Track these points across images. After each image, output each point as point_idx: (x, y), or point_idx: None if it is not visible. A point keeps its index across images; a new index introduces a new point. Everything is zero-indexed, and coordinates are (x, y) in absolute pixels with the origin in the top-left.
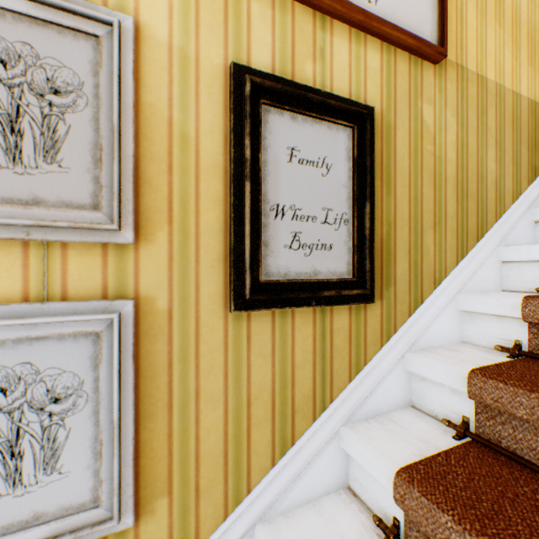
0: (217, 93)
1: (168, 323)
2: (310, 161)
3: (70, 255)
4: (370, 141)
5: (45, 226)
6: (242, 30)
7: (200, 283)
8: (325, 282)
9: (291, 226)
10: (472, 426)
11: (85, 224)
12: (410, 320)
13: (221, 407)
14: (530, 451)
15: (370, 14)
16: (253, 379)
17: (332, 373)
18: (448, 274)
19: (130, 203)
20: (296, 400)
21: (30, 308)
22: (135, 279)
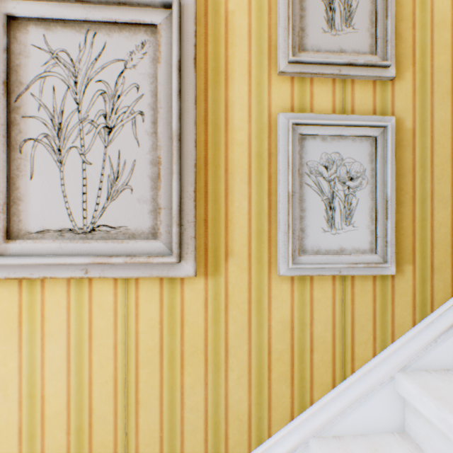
0: None
1: (411, 139)
2: None
3: (354, 88)
4: None
5: (351, 64)
6: None
7: (432, 111)
8: None
9: None
10: None
11: (372, 62)
12: None
13: (448, 208)
14: None
15: None
16: None
17: None
18: None
19: (393, 49)
20: None
21: (340, 118)
22: (391, 105)
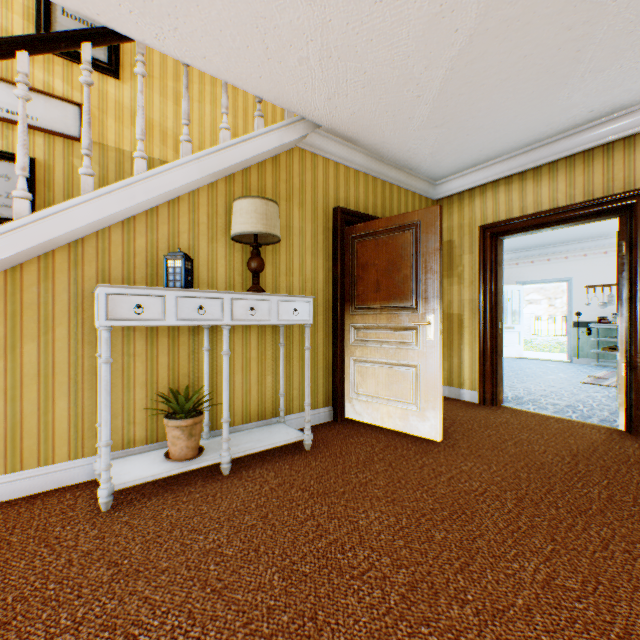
0: None
1: None
2: None
3: None
4: (35, 171)
5: None
6: None
7: None
8: (7, 219)
9: None
10: None
11: None
12: None
13: None
14: None
15: (31, 126)
16: None
17: None
18: None
19: None
20: None
21: None
22: None
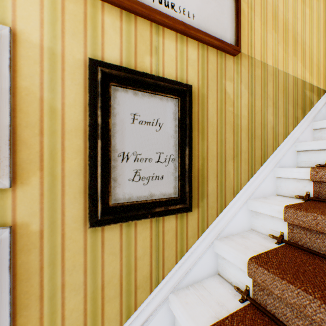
0: (79, 78)
1: (40, 240)
2: (147, 121)
3: None
4: (190, 107)
5: None
6: (97, 35)
7: (65, 209)
8: (158, 201)
9: (134, 165)
10: (251, 293)
11: None
12: (217, 219)
13: (82, 292)
14: (283, 316)
15: (188, 25)
16: (106, 270)
17: (164, 259)
18: (242, 187)
19: (7, 159)
20: (138, 280)
21: None
22: (12, 211)
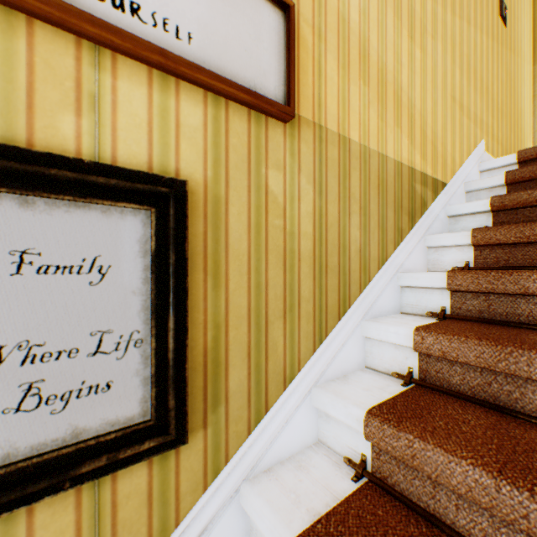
0: None
1: None
2: (65, 265)
3: None
4: (182, 225)
5: None
6: None
7: None
8: (94, 444)
9: (22, 374)
10: None
11: None
12: (250, 439)
13: None
14: None
15: (174, 56)
16: None
17: None
18: (303, 366)
19: None
20: None
21: None
22: None
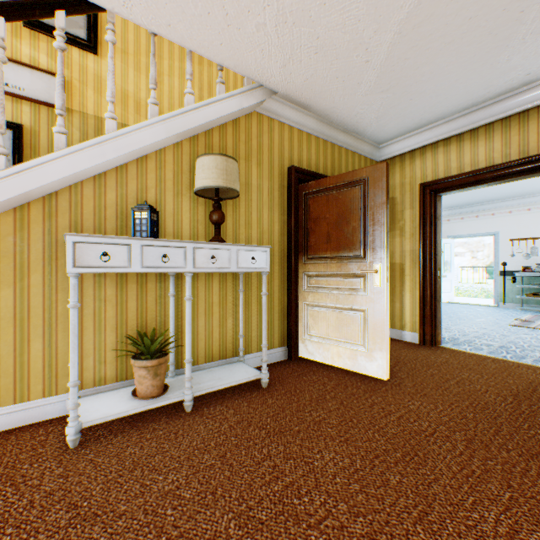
0: None
1: None
2: None
3: None
4: (22, 136)
5: None
6: None
7: None
8: None
9: None
10: None
11: None
12: None
13: None
14: None
15: (18, 95)
16: None
17: None
18: None
19: None
20: None
21: None
22: None
